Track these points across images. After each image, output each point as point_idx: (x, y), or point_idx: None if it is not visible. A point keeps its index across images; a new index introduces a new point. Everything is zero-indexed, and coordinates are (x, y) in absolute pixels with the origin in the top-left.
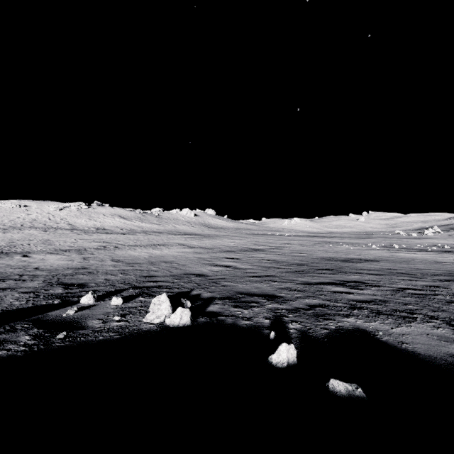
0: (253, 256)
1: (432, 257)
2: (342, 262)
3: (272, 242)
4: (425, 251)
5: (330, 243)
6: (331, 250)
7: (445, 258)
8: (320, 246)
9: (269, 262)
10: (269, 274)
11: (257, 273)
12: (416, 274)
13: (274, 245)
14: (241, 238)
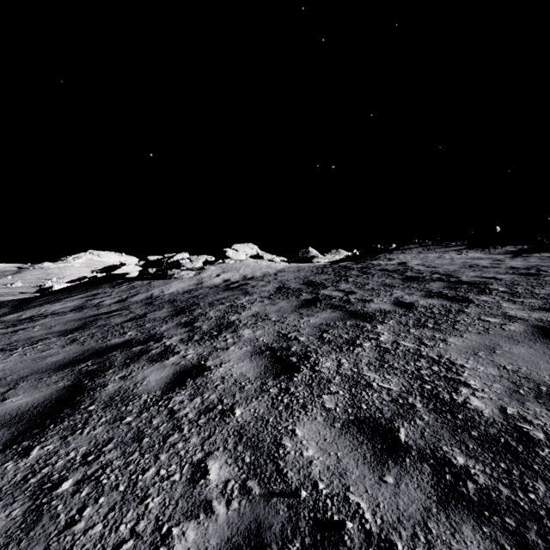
0: None
1: None
2: None
3: None
4: None
5: None
6: None
7: (6, 298)
8: None
9: None
10: None
11: None
12: None
13: None
14: None
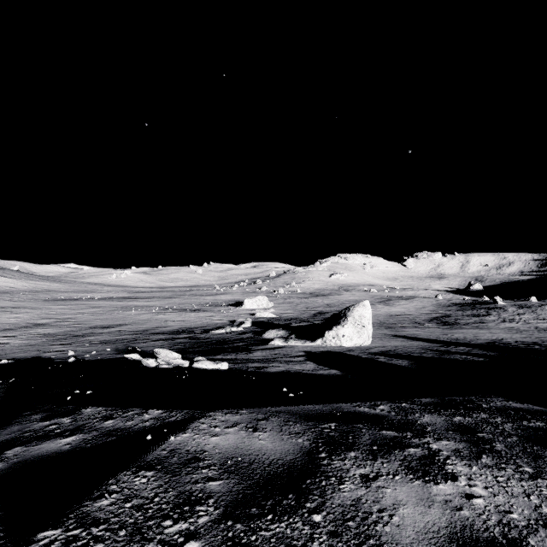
0: (31, 332)
1: (171, 317)
2: (100, 329)
3: (64, 314)
4: (183, 311)
5: (125, 309)
6: (112, 318)
7: (178, 317)
8: (109, 314)
9: (41, 336)
10: (31, 345)
11: (22, 345)
12: (124, 333)
13: (65, 316)
14: (30, 311)
